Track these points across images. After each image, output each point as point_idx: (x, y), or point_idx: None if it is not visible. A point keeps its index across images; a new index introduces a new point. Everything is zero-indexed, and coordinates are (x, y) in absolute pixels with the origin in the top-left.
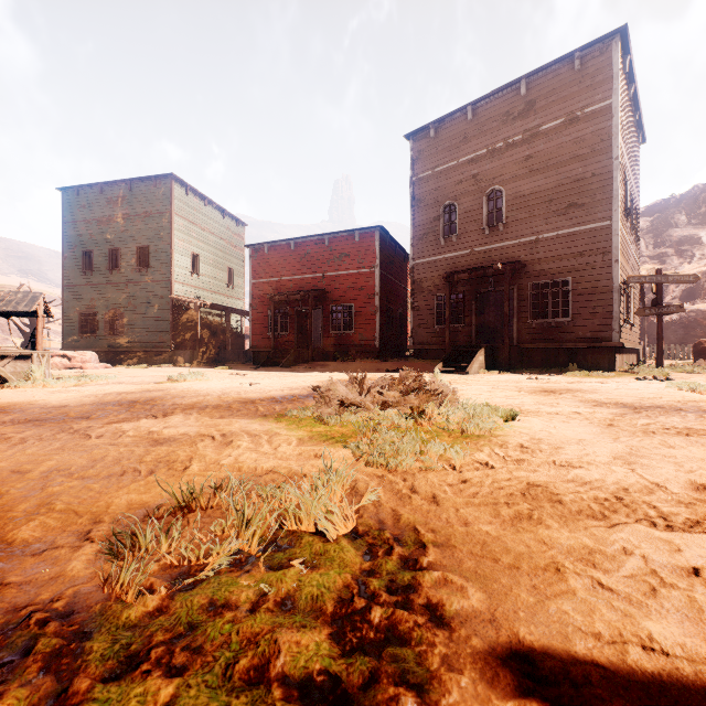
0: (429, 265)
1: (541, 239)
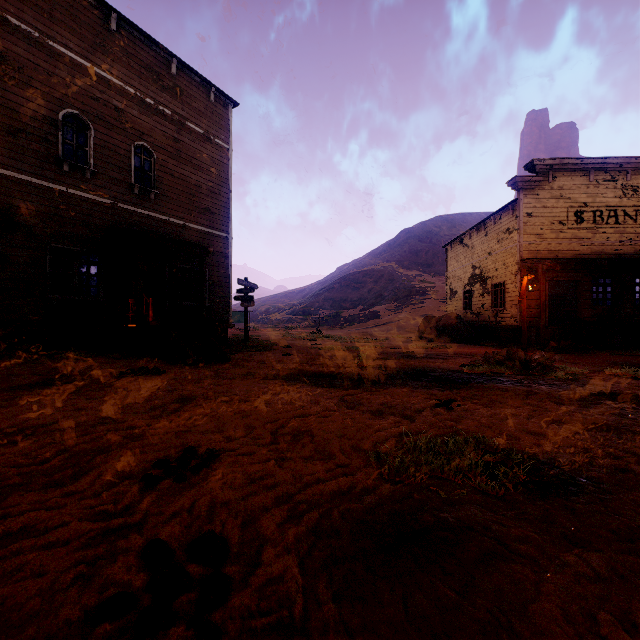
0: (34, 190)
1: (187, 227)
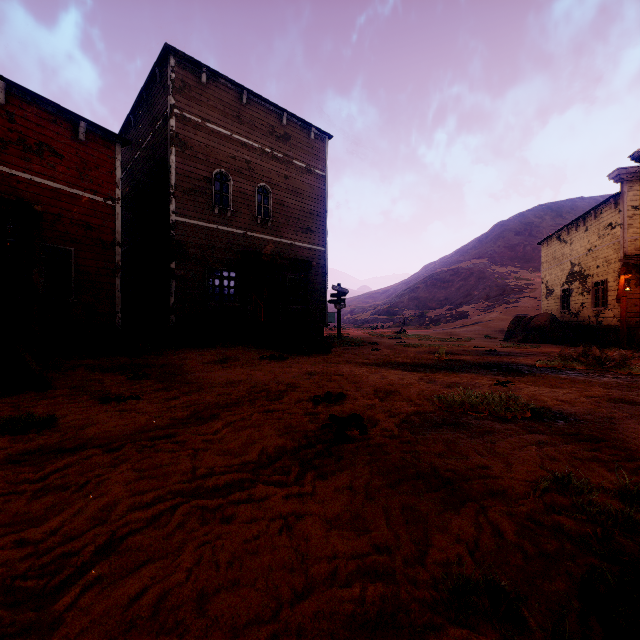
0: (199, 229)
1: (294, 245)
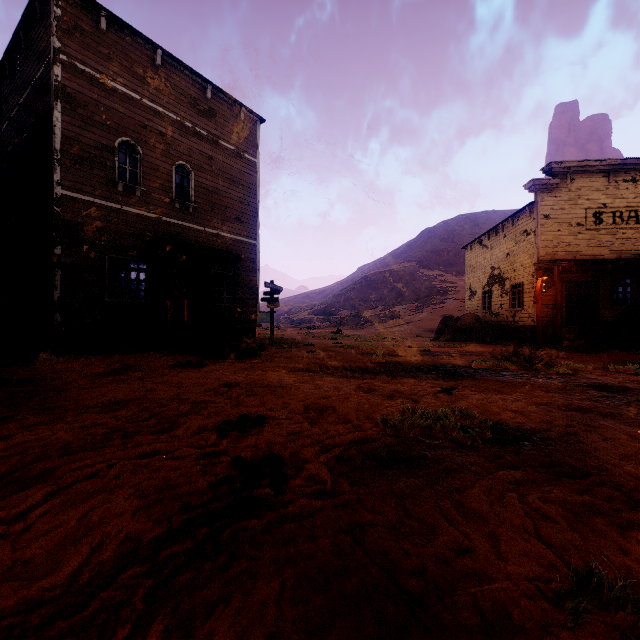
0: (96, 209)
1: (220, 236)
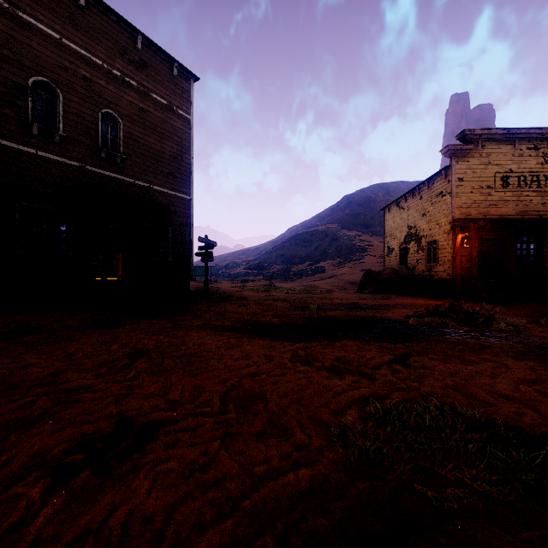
0: (4, 151)
1: (152, 189)
